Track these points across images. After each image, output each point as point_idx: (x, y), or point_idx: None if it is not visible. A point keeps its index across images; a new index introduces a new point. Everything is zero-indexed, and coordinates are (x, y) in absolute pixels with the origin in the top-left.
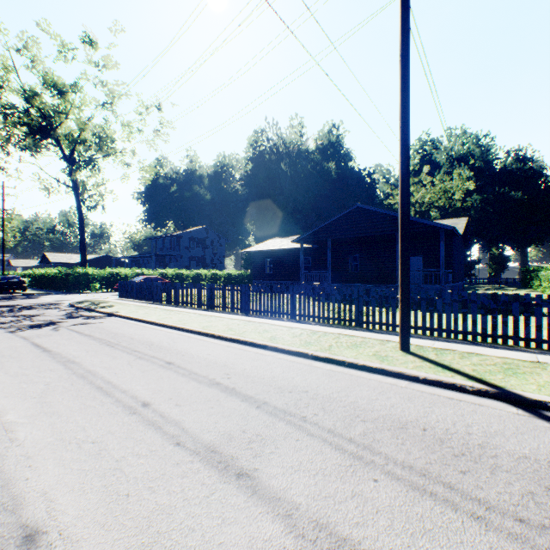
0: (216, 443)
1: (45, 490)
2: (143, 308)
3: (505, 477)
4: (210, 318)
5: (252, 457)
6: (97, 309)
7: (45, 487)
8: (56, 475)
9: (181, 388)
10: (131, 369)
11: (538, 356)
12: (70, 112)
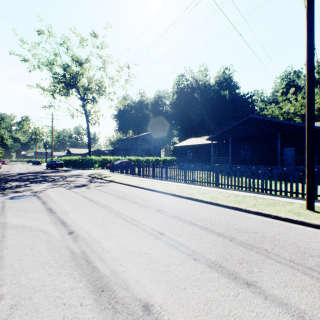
0: (218, 261)
1: (137, 279)
2: (126, 178)
3: None
4: (167, 184)
5: (248, 273)
6: (103, 178)
7: (136, 277)
8: (137, 271)
9: (175, 225)
10: (140, 212)
11: None
12: (84, 74)
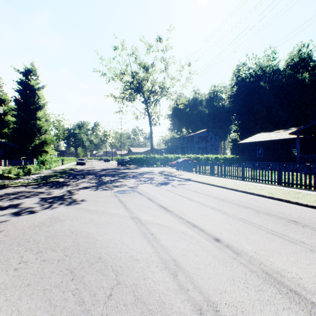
0: None
1: None
2: (200, 177)
3: None
4: (260, 187)
5: None
6: (177, 176)
7: None
8: None
9: None
10: (269, 221)
11: None
12: (148, 78)
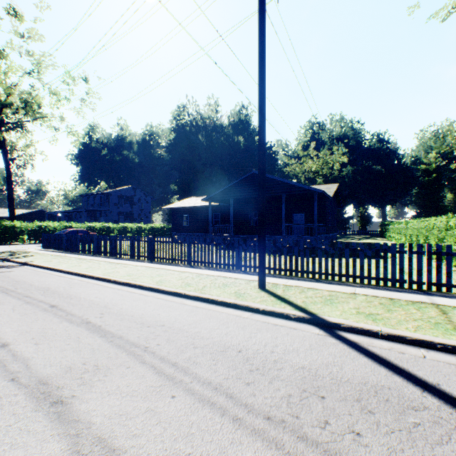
0: (50, 375)
1: None
2: (60, 257)
3: (278, 384)
4: (117, 265)
5: (76, 386)
6: (12, 259)
7: None
8: None
9: (50, 329)
10: (11, 313)
11: (357, 289)
12: None
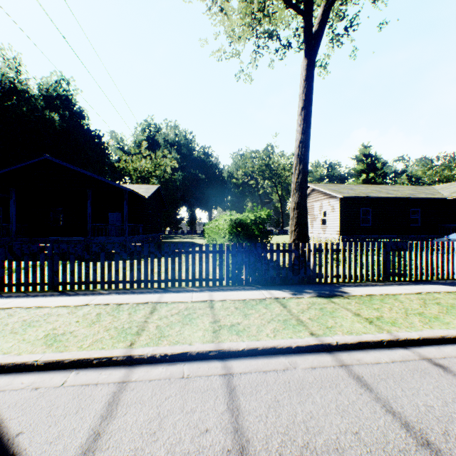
0: None
1: None
2: None
3: None
4: None
5: None
6: None
7: None
8: None
9: None
10: None
11: (99, 297)
12: None
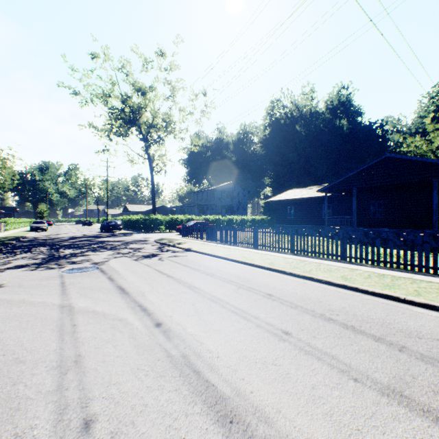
0: (395, 386)
1: (276, 407)
2: (207, 245)
3: None
4: (267, 256)
5: None
6: (176, 245)
7: (274, 404)
8: (272, 393)
9: (303, 321)
10: (243, 297)
11: None
12: (147, 106)
